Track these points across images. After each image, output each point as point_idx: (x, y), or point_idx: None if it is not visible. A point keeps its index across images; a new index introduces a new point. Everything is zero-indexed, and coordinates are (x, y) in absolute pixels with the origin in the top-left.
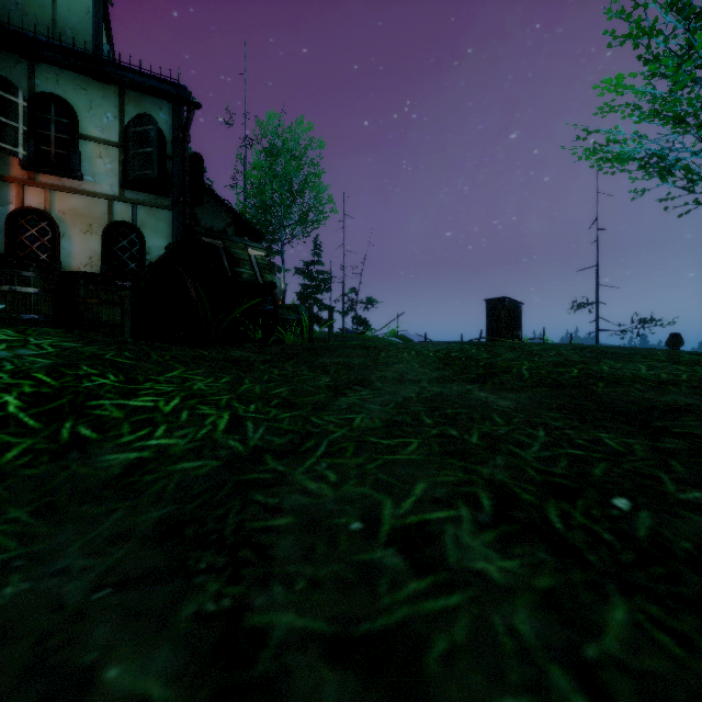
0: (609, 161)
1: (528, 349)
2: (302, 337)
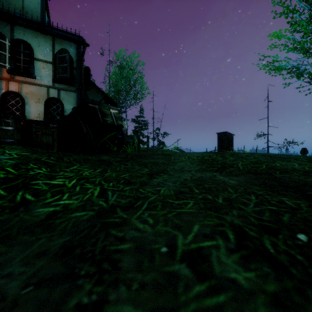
0: (274, 70)
1: (240, 155)
2: (134, 149)
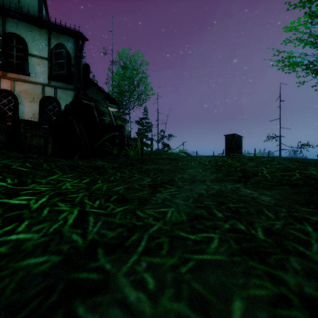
0: (288, 66)
1: (259, 160)
2: (137, 153)
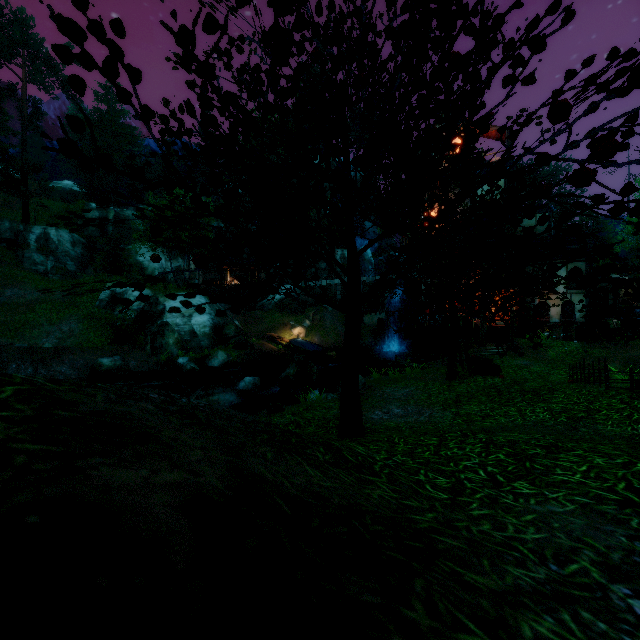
0: None
1: None
2: None
